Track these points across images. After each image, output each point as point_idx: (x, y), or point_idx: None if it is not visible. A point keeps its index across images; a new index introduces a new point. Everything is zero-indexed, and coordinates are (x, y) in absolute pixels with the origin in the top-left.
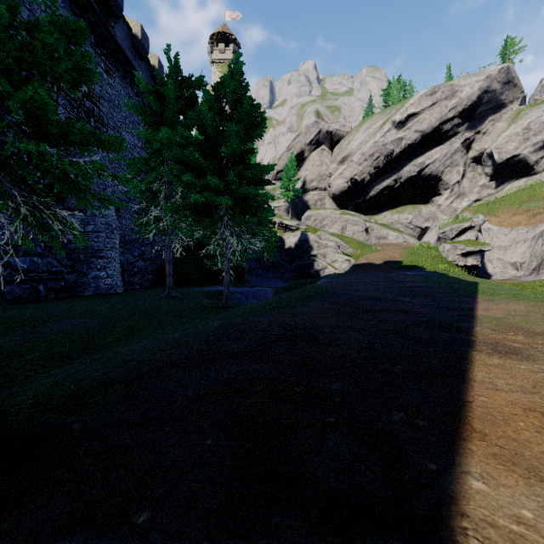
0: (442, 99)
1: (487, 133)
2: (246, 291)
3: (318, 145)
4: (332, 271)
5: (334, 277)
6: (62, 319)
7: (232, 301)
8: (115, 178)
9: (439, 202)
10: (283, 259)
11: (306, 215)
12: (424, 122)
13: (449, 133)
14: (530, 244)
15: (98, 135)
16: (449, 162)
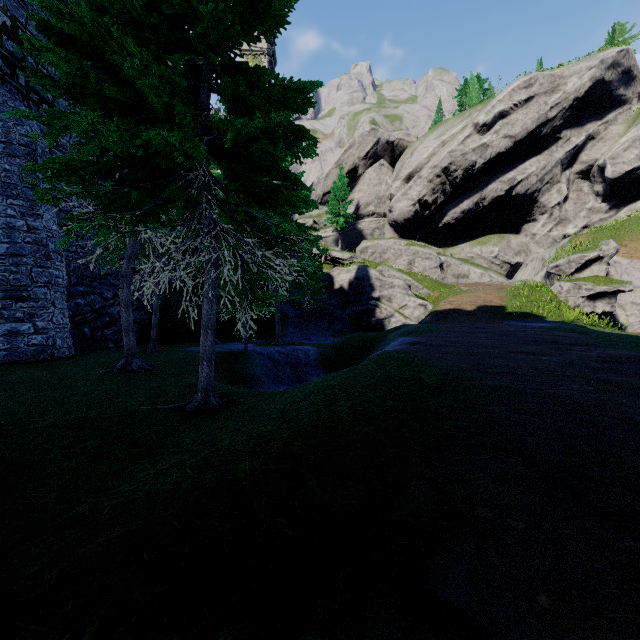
0: (540, 94)
1: (598, 140)
2: (275, 353)
3: (375, 160)
4: (401, 321)
5: (417, 332)
6: None
7: (250, 370)
8: None
9: (533, 231)
10: (332, 304)
11: (361, 247)
12: (516, 125)
13: (548, 140)
14: None
15: None
16: (547, 178)
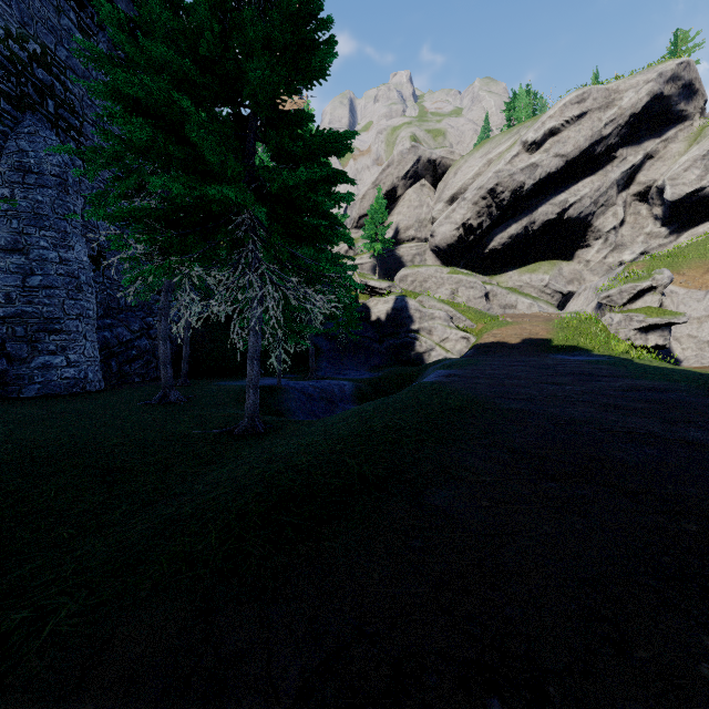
0: (594, 110)
1: (657, 159)
2: (309, 388)
3: (416, 179)
4: (442, 354)
5: (455, 365)
6: None
7: (284, 405)
8: None
9: (586, 257)
10: (368, 337)
11: (400, 275)
12: (568, 143)
13: (603, 159)
14: None
15: None
16: (602, 200)
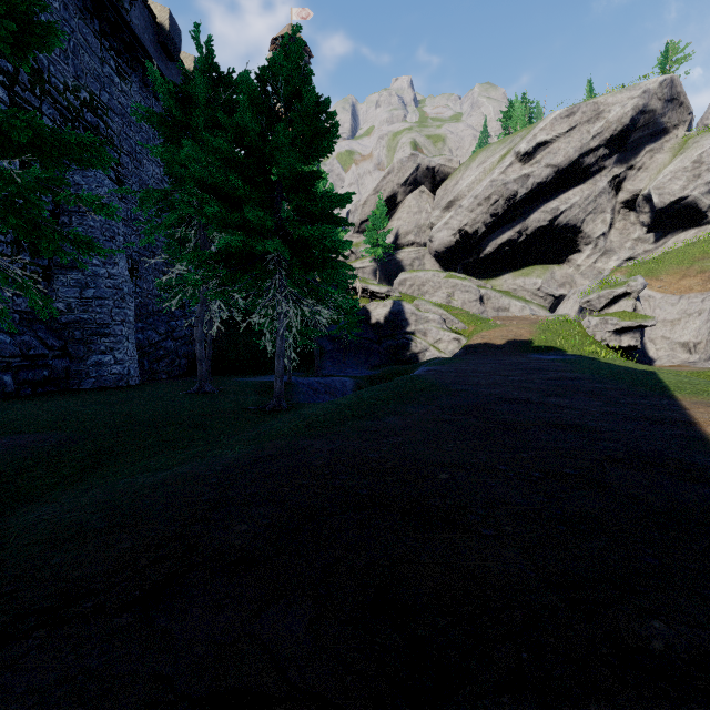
0: (583, 123)
1: (643, 169)
2: (315, 383)
3: (415, 186)
4: (436, 354)
5: (440, 363)
6: (1, 434)
7: (295, 397)
8: (78, 199)
9: (577, 262)
10: (368, 338)
11: (399, 279)
12: (559, 154)
13: (592, 169)
14: (708, 317)
15: (60, 134)
16: (592, 208)
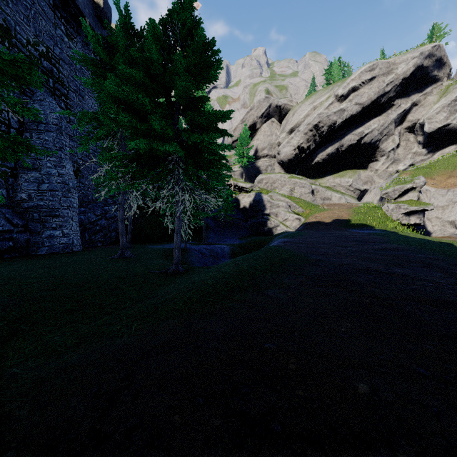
0: (380, 75)
1: (419, 106)
2: (203, 249)
3: (268, 118)
4: (284, 229)
5: (290, 236)
6: None
7: (189, 259)
8: (3, 101)
9: (376, 167)
10: (238, 218)
11: (258, 179)
12: (364, 96)
13: (385, 106)
14: None
15: None
16: (385, 132)
